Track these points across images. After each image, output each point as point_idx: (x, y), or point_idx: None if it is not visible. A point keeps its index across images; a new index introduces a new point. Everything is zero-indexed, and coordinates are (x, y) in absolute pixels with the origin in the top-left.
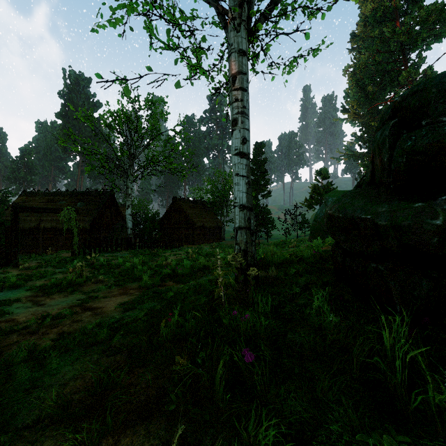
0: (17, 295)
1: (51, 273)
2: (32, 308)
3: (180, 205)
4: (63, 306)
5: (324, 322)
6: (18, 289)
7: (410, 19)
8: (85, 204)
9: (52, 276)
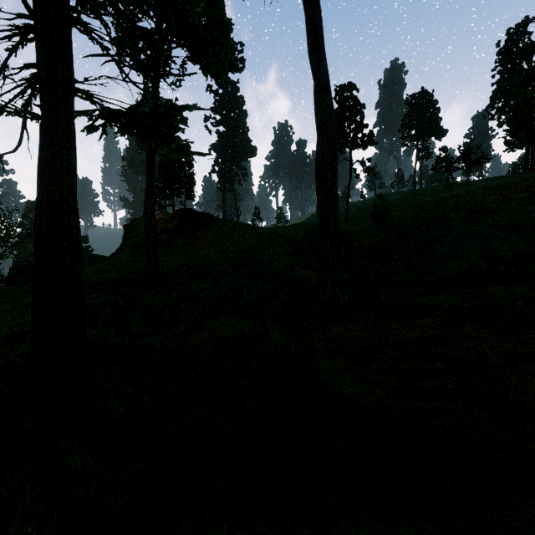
0: None
1: None
2: None
3: None
4: None
5: None
6: None
7: None
8: None
9: None
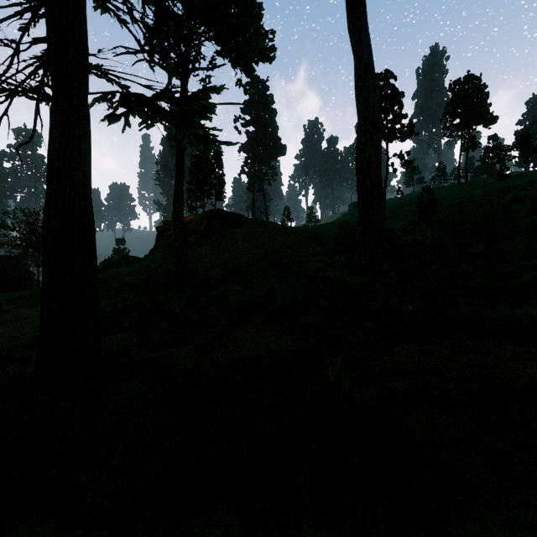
0: None
1: None
2: None
3: None
4: None
5: None
6: None
7: None
8: None
9: None
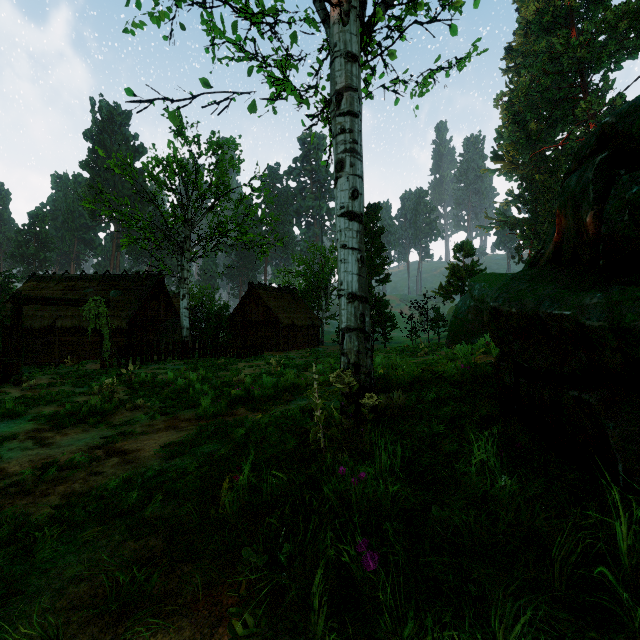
0: (14, 429)
1: (67, 395)
2: (32, 450)
3: (258, 295)
4: (78, 447)
5: (492, 488)
6: (16, 419)
7: (591, 26)
8: (121, 293)
9: (69, 399)
